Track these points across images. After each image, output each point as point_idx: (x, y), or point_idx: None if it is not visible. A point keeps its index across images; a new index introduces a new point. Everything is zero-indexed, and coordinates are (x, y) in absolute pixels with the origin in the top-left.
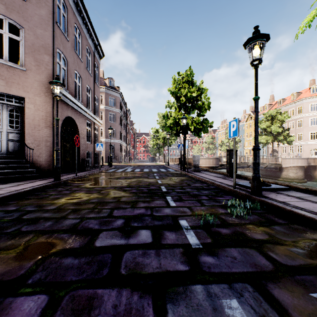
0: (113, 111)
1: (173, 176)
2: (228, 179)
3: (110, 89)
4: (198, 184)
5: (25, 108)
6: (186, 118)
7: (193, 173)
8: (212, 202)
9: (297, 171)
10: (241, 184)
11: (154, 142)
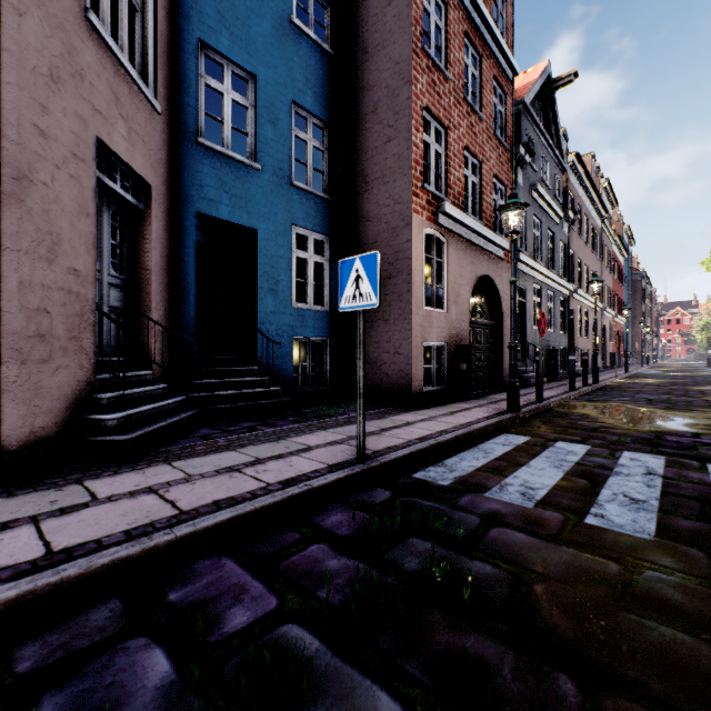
0: None
1: None
2: None
3: None
4: None
5: (632, 339)
6: None
7: None
8: None
9: None
10: None
11: (702, 337)
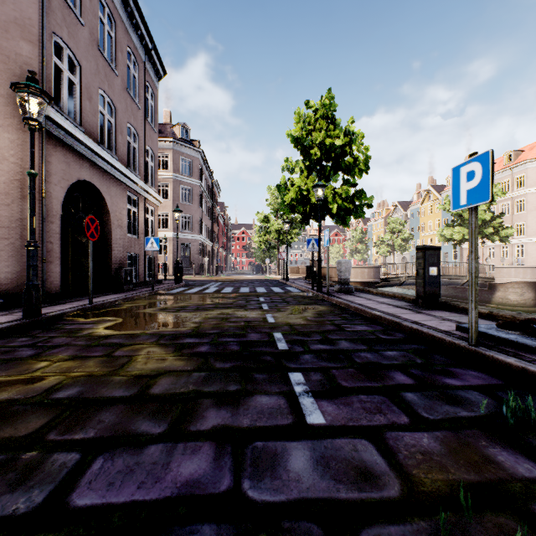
0: (187, 183)
1: (299, 304)
2: (425, 313)
3: (182, 143)
4: (362, 327)
5: None
6: (325, 186)
7: (341, 297)
8: (439, 402)
9: (524, 291)
10: (483, 332)
11: (261, 239)
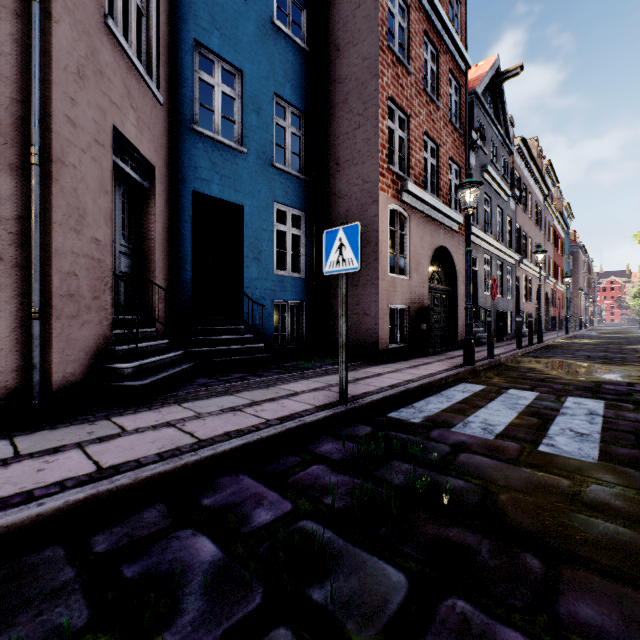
0: None
1: None
2: None
3: None
4: None
5: (572, 304)
6: None
7: None
8: None
9: None
10: None
11: (635, 303)
